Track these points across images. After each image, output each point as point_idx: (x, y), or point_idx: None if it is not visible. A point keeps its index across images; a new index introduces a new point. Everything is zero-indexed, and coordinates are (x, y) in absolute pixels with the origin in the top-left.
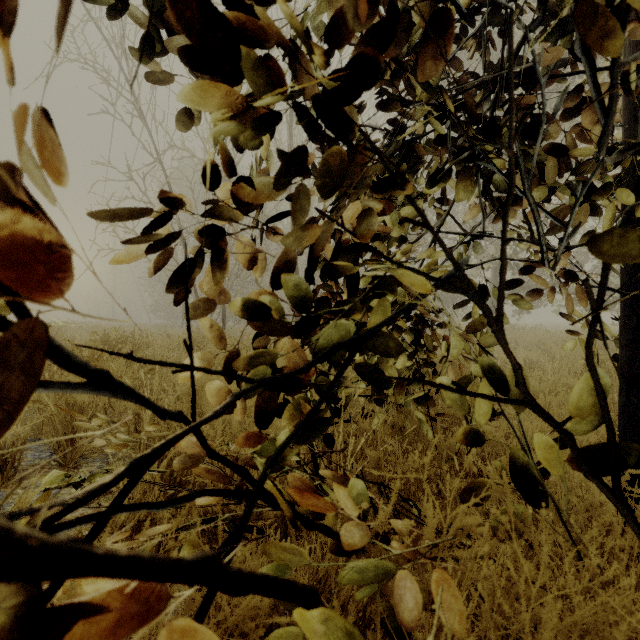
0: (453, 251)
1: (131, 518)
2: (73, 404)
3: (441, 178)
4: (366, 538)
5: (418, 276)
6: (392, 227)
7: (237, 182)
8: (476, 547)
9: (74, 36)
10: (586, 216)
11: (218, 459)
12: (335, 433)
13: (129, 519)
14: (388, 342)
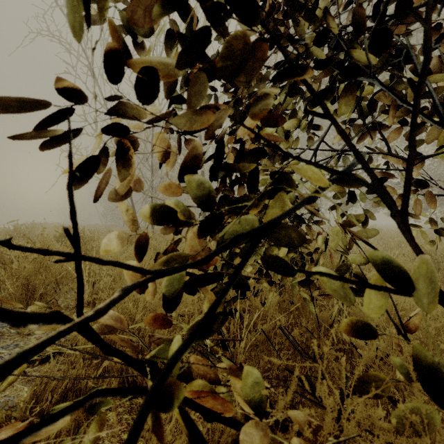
0: (327, 163)
1: (59, 386)
2: (27, 285)
3: (325, 94)
4: (267, 430)
5: (316, 170)
6: (279, 143)
7: (138, 73)
8: (380, 442)
9: (44, 17)
10: (440, 132)
11: (114, 356)
12: (233, 310)
13: (58, 387)
14: (287, 234)
